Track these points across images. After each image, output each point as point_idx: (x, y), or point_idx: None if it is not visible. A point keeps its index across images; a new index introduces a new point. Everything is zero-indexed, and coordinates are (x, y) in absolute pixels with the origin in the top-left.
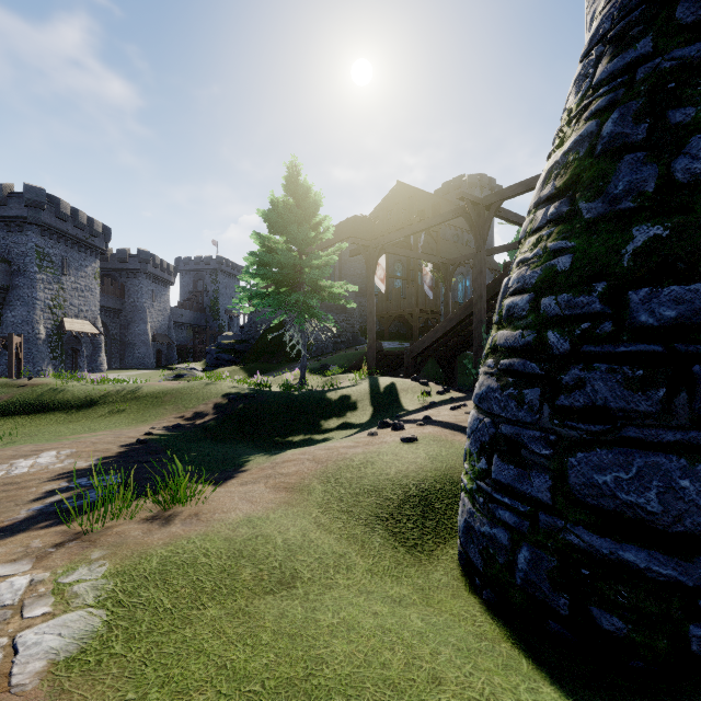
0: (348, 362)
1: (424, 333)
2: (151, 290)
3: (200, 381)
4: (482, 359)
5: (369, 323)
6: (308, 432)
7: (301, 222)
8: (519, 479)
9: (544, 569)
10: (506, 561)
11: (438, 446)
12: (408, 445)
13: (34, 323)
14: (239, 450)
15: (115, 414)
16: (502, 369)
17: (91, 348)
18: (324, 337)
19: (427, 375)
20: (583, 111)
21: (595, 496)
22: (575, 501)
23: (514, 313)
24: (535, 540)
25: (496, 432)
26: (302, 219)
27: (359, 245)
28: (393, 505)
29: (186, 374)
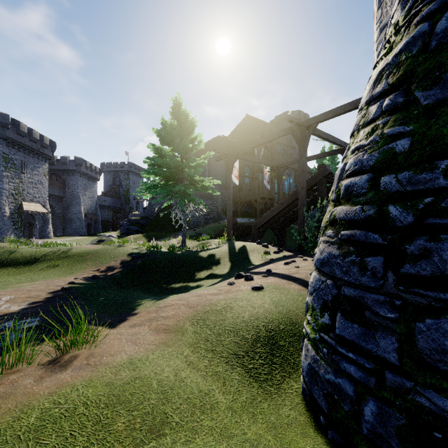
0: (214, 231)
1: (263, 212)
2: (84, 184)
3: (113, 245)
4: (320, 230)
5: (228, 205)
6: (186, 280)
7: (182, 137)
8: (364, 337)
9: (393, 425)
10: (351, 409)
11: (279, 293)
12: (257, 292)
13: (1, 205)
14: (135, 295)
15: (51, 268)
16: (342, 239)
17: (42, 222)
18: (198, 215)
19: (266, 240)
20: (412, 18)
21: (447, 362)
22: (424, 364)
23: (352, 191)
24: (381, 396)
25: (338, 292)
26: (183, 135)
27: (221, 153)
28: (248, 344)
29: (106, 239)
